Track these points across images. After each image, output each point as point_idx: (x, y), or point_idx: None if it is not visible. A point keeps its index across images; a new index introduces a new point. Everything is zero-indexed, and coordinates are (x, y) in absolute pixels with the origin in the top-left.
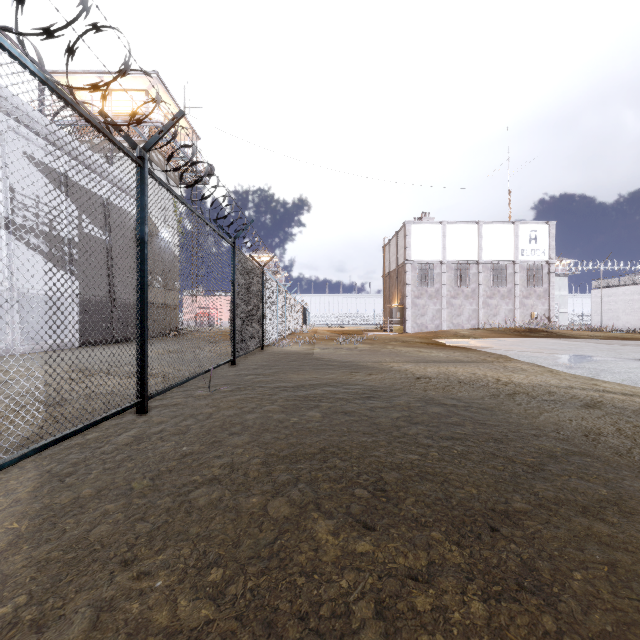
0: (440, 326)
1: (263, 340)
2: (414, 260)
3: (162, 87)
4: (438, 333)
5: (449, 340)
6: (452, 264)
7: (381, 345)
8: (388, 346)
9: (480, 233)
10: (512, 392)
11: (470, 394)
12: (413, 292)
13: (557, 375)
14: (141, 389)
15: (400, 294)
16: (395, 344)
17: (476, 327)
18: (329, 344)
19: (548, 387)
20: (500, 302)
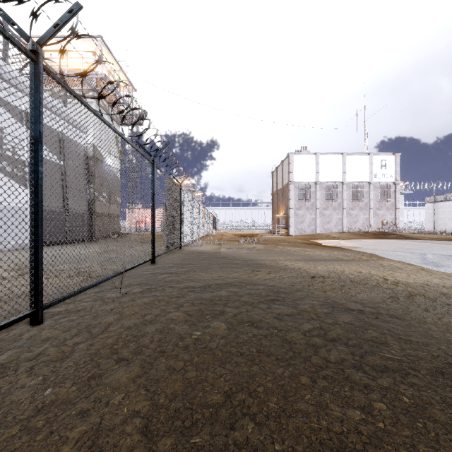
0: (315, 230)
1: (181, 241)
2: (295, 181)
3: (106, 49)
4: (314, 235)
5: (324, 241)
6: (323, 184)
7: (273, 245)
8: (279, 246)
9: (344, 161)
10: (408, 294)
11: (369, 296)
12: (295, 205)
13: (432, 273)
14: (35, 299)
15: (285, 207)
16: (284, 244)
17: (341, 231)
18: (233, 244)
19: (437, 287)
20: (359, 212)
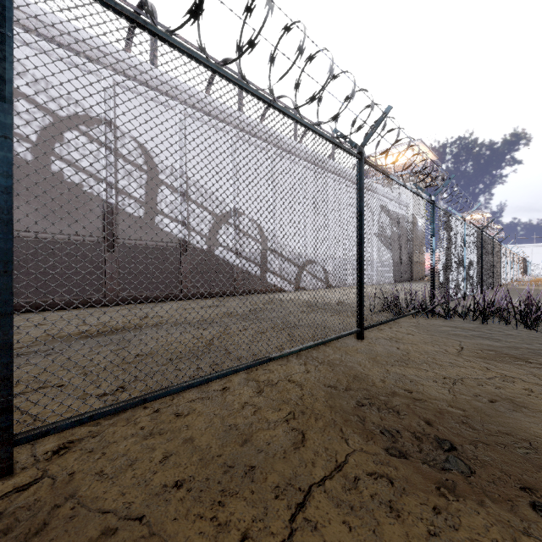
0: None
1: (500, 282)
2: None
3: (422, 144)
4: None
5: None
6: None
7: None
8: None
9: None
10: None
11: None
12: None
13: None
14: (481, 288)
15: None
16: None
17: None
18: None
19: None
20: None
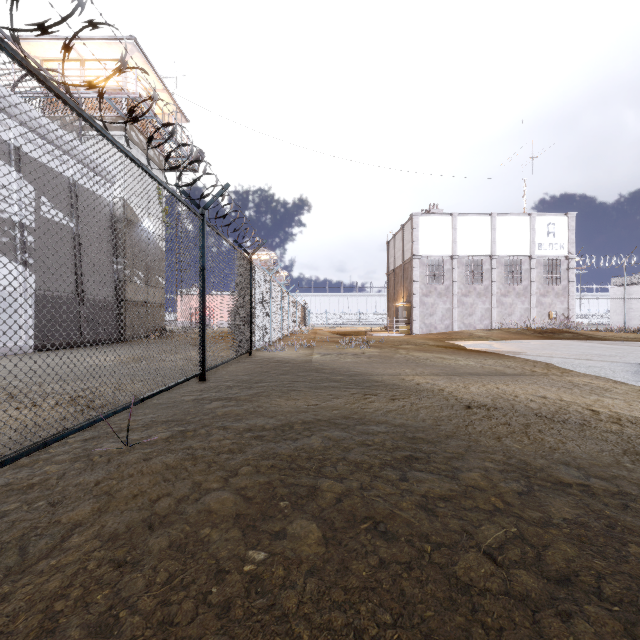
0: (450, 326)
1: (251, 344)
2: (422, 255)
3: (141, 56)
4: (451, 334)
5: (467, 343)
6: (463, 259)
7: (392, 349)
8: (400, 351)
9: (494, 226)
10: None
11: (584, 450)
12: (421, 290)
13: None
14: None
15: (406, 292)
16: (408, 348)
17: (489, 327)
18: (331, 348)
19: None
20: (515, 300)
